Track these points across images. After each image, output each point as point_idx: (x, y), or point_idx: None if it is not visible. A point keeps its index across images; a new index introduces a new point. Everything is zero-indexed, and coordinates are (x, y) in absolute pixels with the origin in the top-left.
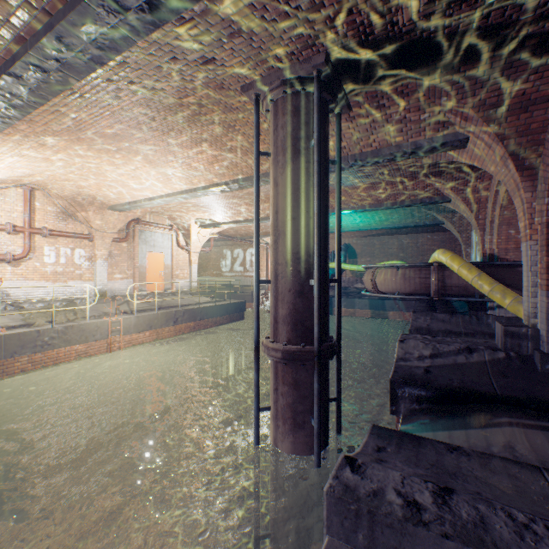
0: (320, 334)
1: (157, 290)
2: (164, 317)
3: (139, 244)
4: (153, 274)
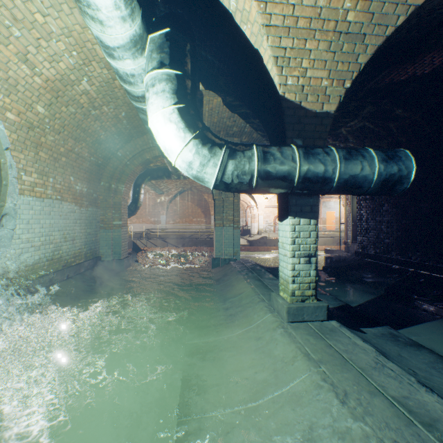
0: (352, 237)
1: (330, 229)
2: (331, 241)
3: (322, 208)
4: (329, 221)
